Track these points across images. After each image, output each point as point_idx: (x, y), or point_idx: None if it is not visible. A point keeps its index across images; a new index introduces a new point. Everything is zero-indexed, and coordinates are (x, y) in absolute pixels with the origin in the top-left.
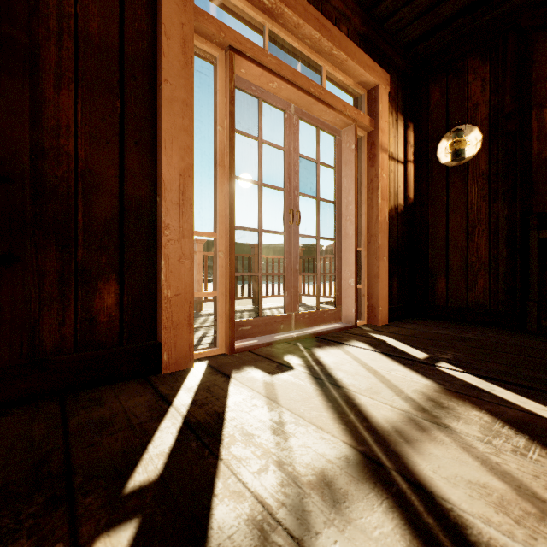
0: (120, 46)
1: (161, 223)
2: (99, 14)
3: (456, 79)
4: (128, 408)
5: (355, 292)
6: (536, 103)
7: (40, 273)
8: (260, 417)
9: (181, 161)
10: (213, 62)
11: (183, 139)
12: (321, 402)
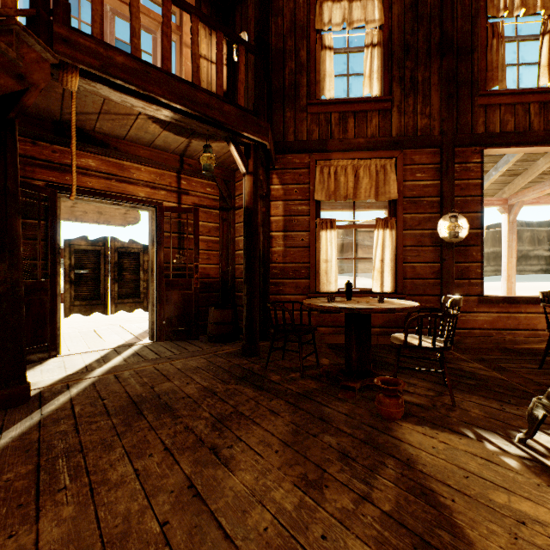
0: None
1: None
2: None
3: (244, 5)
4: None
5: None
6: (274, 14)
7: None
8: None
9: None
10: None
11: None
12: None
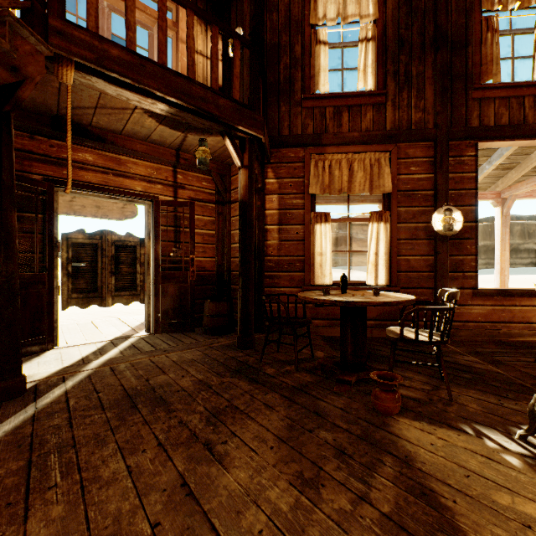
0: None
1: None
2: None
3: (240, 2)
4: None
5: None
6: (269, 10)
7: None
8: None
9: None
10: None
11: None
12: None
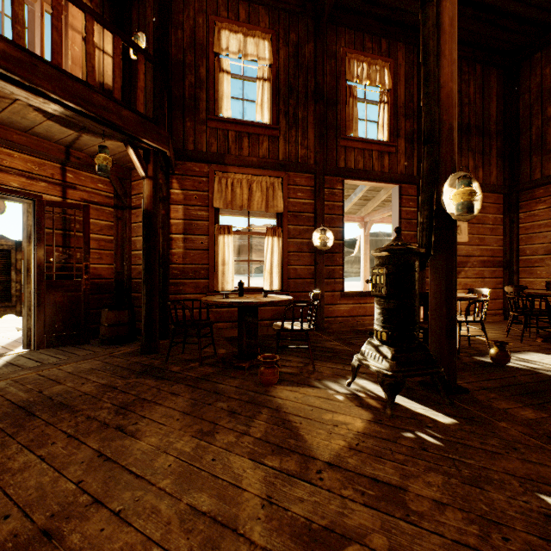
0: None
1: None
2: None
3: (142, 5)
4: None
5: None
6: (174, 26)
7: None
8: None
9: None
10: None
11: None
12: None
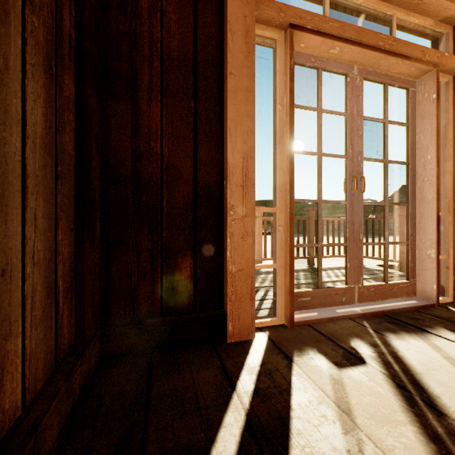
0: (194, 54)
1: (227, 204)
2: (178, 31)
3: None
4: (197, 383)
5: (436, 265)
6: None
7: (138, 251)
8: (332, 441)
9: (244, 145)
10: (272, 46)
11: (245, 124)
12: (418, 439)
